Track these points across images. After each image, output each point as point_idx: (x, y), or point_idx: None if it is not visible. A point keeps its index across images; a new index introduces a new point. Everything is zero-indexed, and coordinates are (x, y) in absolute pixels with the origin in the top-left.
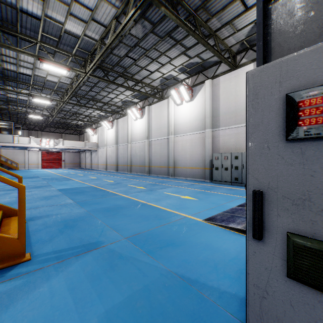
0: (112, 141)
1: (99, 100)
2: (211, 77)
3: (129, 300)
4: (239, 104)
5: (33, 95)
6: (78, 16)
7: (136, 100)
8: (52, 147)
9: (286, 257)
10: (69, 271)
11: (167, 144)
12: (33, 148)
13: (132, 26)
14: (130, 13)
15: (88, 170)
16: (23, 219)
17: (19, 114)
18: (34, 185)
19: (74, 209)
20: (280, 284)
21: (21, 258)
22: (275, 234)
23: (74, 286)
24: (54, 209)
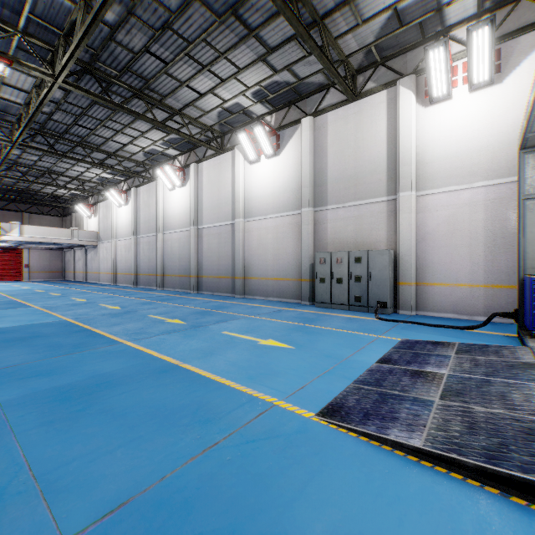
0: (127, 229)
1: (96, 147)
2: (312, 114)
3: None
4: (362, 164)
5: None
6: None
7: (172, 152)
8: None
9: None
10: None
11: (231, 235)
12: None
13: None
14: None
15: (78, 284)
16: None
17: None
18: None
19: None
20: None
21: None
22: None
23: None
24: None
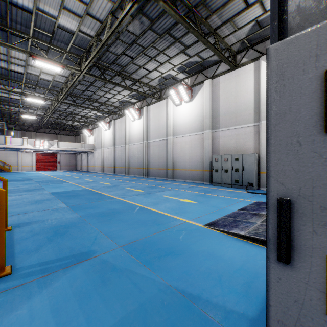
0: (109, 142)
1: (95, 100)
2: (210, 77)
3: (122, 323)
4: (239, 105)
5: (25, 94)
6: (72, 10)
7: (133, 100)
8: (47, 148)
9: (325, 288)
10: (54, 287)
11: (165, 146)
12: (26, 150)
13: (130, 22)
14: (127, 7)
15: (84, 172)
16: (3, 228)
17: (12, 114)
18: (25, 189)
19: (67, 214)
20: (316, 324)
21: (1, 272)
22: (309, 257)
23: (59, 307)
24: (45, 214)
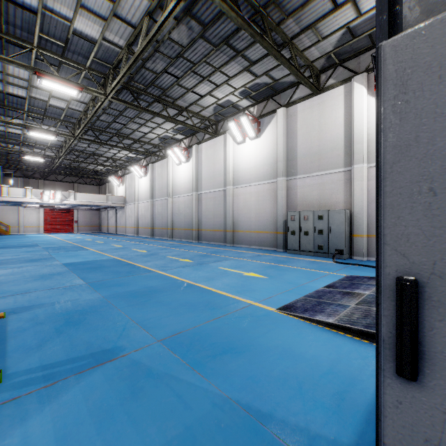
0: (146, 194)
1: (126, 136)
2: (285, 105)
3: None
4: (324, 143)
5: (29, 127)
6: (93, 10)
7: (179, 136)
8: (59, 202)
9: None
10: (62, 402)
11: (223, 199)
12: (30, 204)
13: (174, 27)
14: (169, 6)
15: (111, 235)
16: None
17: (10, 155)
18: (28, 258)
19: (85, 294)
20: None
21: None
22: None
23: (68, 432)
24: (53, 295)
